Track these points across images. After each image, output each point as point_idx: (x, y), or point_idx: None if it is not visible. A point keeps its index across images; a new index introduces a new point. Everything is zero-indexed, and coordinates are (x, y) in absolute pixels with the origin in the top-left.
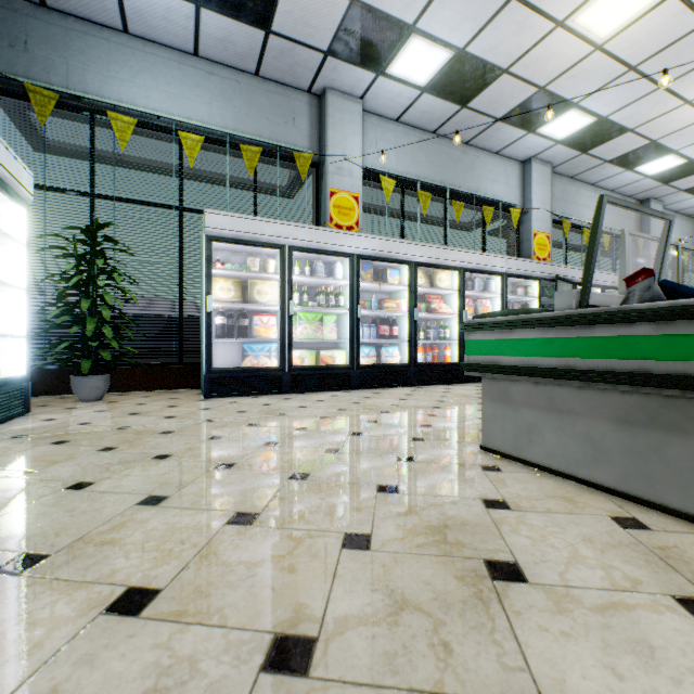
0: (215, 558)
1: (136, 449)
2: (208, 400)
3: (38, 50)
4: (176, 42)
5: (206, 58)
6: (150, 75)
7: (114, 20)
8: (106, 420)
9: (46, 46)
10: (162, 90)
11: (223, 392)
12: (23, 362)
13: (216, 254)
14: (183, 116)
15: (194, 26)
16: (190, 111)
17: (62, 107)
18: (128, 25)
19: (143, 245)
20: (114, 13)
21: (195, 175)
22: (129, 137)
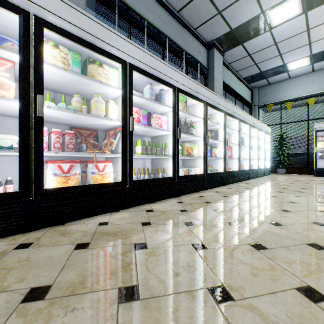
0: (301, 184)
1: (292, 179)
2: (314, 177)
3: (268, 95)
4: (305, 73)
5: (317, 70)
6: (297, 86)
7: (286, 78)
8: (286, 177)
9: (270, 93)
10: (300, 88)
11: (321, 175)
12: (268, 165)
13: (320, 133)
14: (308, 92)
15: (311, 68)
16: (310, 90)
17: (273, 105)
18: (290, 77)
19: (294, 134)
20: (286, 77)
21: (315, 102)
22: (290, 107)
